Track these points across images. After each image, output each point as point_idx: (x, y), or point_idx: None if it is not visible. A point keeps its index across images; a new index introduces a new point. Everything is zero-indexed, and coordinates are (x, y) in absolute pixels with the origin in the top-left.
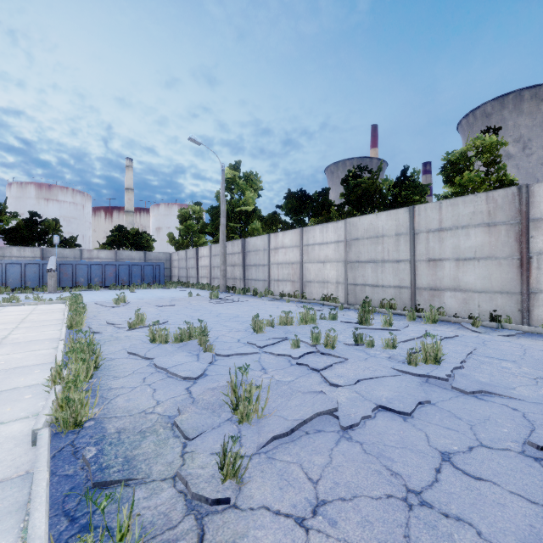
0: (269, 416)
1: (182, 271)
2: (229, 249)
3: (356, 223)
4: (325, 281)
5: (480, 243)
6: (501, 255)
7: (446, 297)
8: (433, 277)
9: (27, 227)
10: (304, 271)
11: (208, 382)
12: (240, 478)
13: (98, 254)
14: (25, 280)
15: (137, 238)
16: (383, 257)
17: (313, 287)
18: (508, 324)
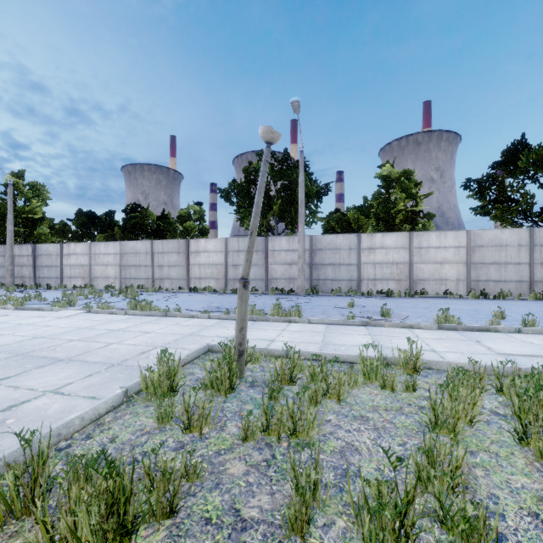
0: (79, 304)
1: None
2: (16, 251)
3: (126, 244)
4: (107, 277)
5: (176, 259)
6: (182, 265)
7: (165, 282)
8: (161, 274)
9: None
10: (92, 270)
11: None
12: (75, 306)
13: None
14: None
15: None
16: (140, 264)
17: (99, 281)
18: (180, 290)
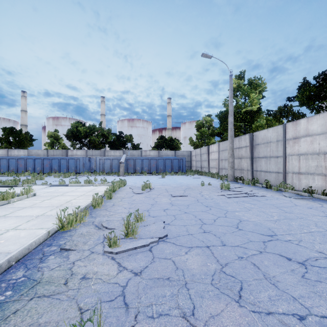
0: None
1: (198, 163)
2: (236, 143)
3: None
4: None
5: None
6: None
7: None
8: None
9: (117, 140)
10: None
11: None
12: None
13: (149, 153)
14: (112, 168)
15: (170, 143)
16: None
17: None
18: None
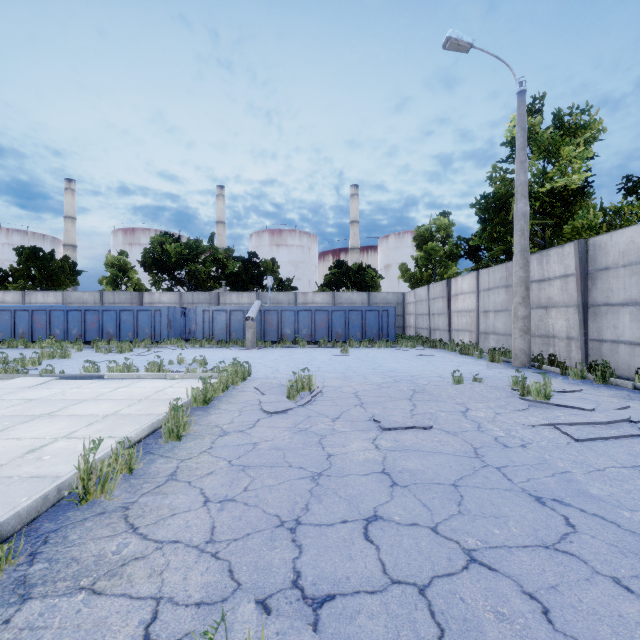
0: None
1: (422, 320)
2: (531, 270)
3: None
4: None
5: None
6: None
7: None
8: None
9: (245, 270)
10: None
11: None
12: None
13: (313, 297)
14: (230, 331)
15: (359, 275)
16: None
17: None
18: None
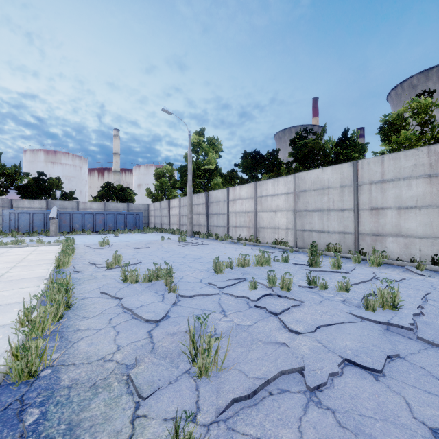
0: (229, 369)
1: (157, 219)
2: (195, 200)
3: (304, 177)
4: (276, 227)
5: (422, 192)
6: None
7: (388, 242)
8: (375, 224)
9: (36, 184)
10: (258, 218)
11: (169, 324)
12: None
13: (91, 205)
14: (33, 226)
15: (121, 193)
16: (328, 206)
17: (266, 232)
18: None
